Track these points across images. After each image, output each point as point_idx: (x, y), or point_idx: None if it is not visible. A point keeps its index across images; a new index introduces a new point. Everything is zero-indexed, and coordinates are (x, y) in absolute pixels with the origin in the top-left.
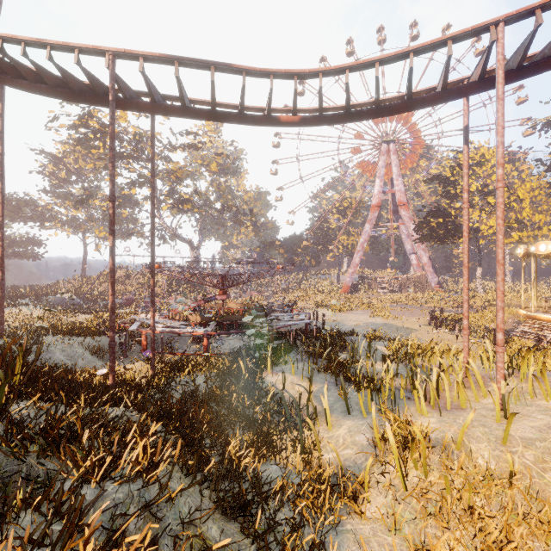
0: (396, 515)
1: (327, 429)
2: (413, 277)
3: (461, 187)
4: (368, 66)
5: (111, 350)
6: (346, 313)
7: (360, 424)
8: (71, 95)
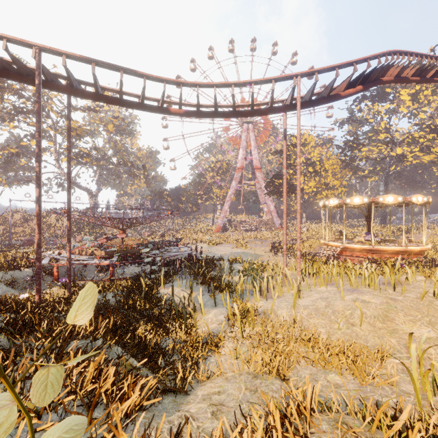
0: (237, 348)
1: (202, 316)
2: (265, 220)
3: (293, 159)
4: (227, 86)
5: (38, 276)
6: (218, 246)
7: (221, 310)
8: None
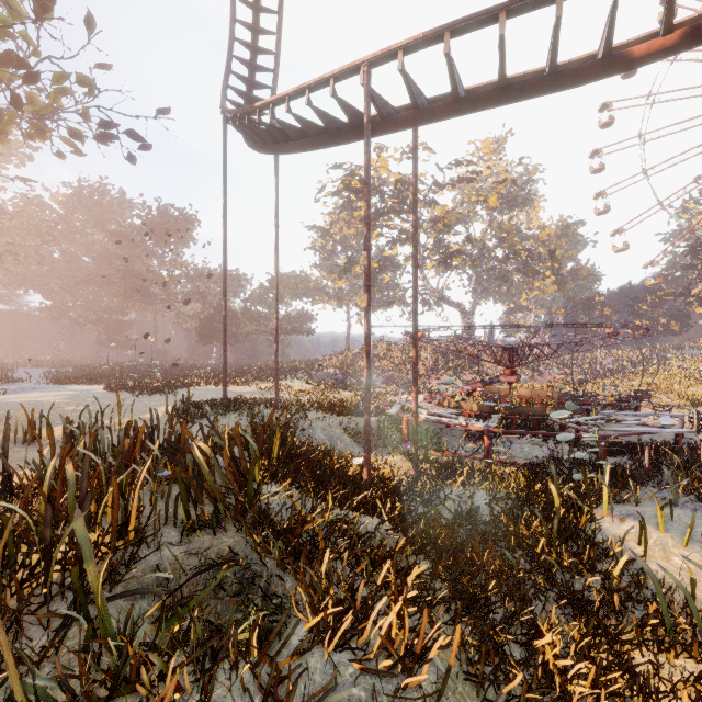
0: None
1: None
2: None
3: None
4: None
5: (366, 437)
6: None
7: None
8: (329, 139)
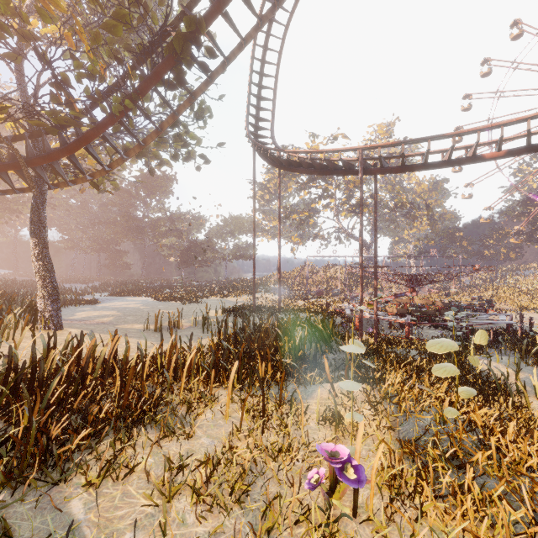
0: None
1: (536, 400)
2: None
3: None
4: None
5: (361, 324)
6: None
7: None
8: (329, 172)
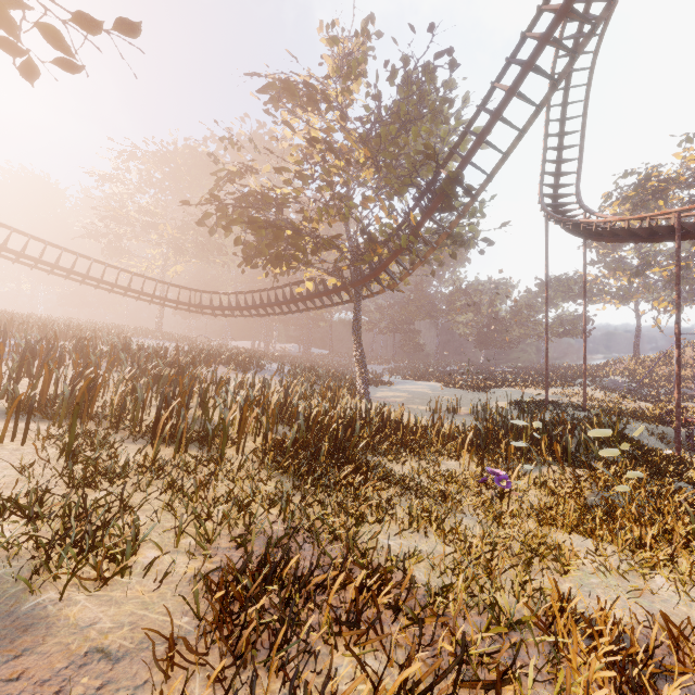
0: None
1: None
2: None
3: None
4: None
5: (676, 434)
6: None
7: None
8: (641, 240)
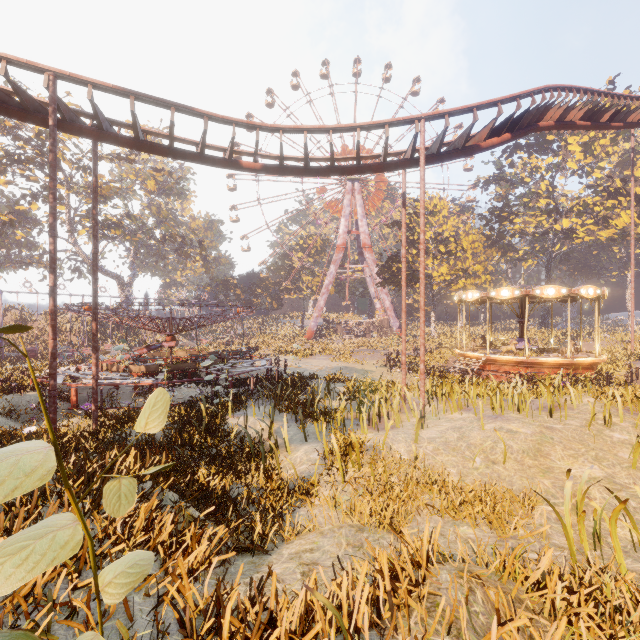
0: (336, 495)
1: (287, 454)
2: (377, 321)
3: (417, 234)
4: (323, 132)
5: (52, 400)
6: (309, 359)
7: (315, 446)
8: None
